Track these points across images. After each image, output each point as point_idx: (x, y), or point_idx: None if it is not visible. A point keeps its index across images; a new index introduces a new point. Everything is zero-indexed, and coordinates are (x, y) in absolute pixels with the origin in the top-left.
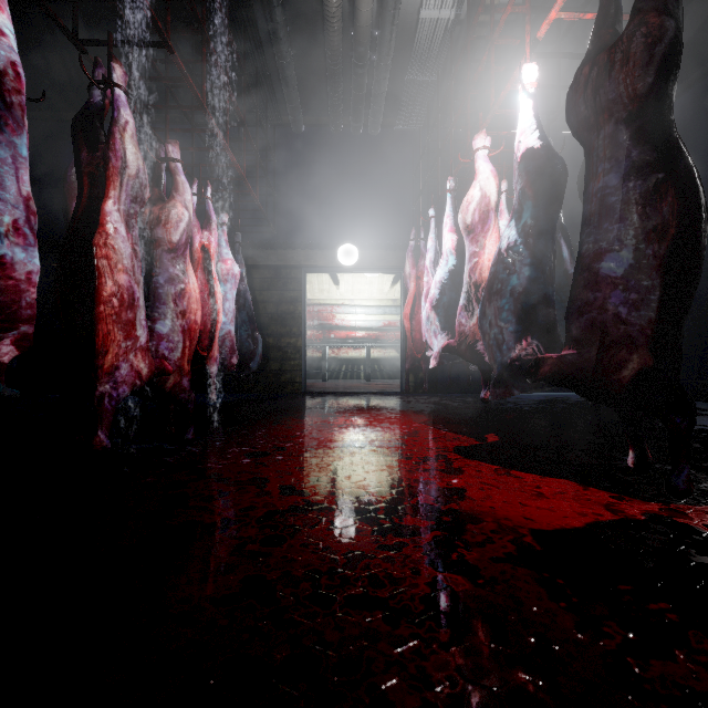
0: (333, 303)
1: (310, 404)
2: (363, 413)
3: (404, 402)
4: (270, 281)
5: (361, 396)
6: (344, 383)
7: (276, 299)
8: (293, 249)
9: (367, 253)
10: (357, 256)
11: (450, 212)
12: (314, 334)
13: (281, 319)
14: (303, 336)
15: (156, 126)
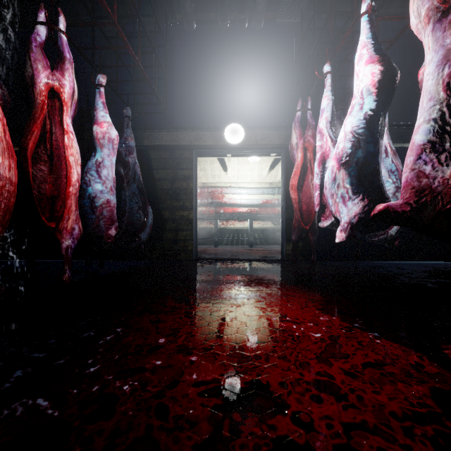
0: (223, 186)
1: (197, 274)
2: (251, 290)
3: (289, 272)
4: (166, 161)
5: (246, 264)
6: (231, 248)
7: (170, 177)
8: (184, 129)
9: (252, 133)
10: (243, 134)
11: (369, 39)
12: (208, 210)
13: (175, 194)
14: (194, 210)
15: (69, 29)
